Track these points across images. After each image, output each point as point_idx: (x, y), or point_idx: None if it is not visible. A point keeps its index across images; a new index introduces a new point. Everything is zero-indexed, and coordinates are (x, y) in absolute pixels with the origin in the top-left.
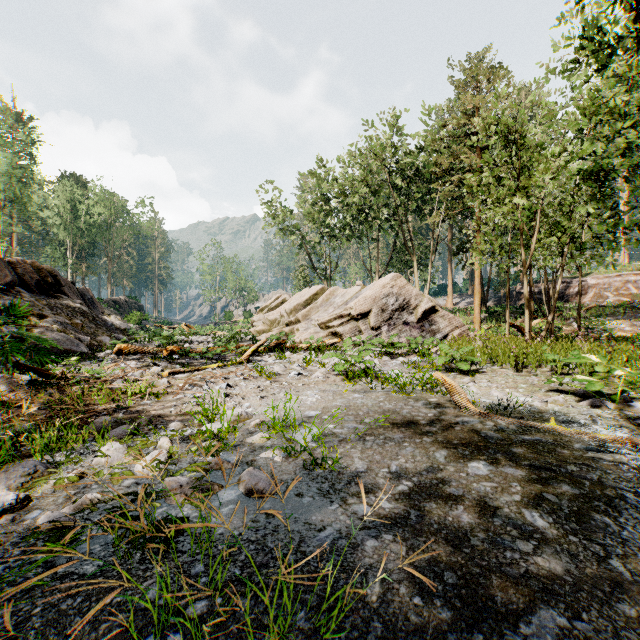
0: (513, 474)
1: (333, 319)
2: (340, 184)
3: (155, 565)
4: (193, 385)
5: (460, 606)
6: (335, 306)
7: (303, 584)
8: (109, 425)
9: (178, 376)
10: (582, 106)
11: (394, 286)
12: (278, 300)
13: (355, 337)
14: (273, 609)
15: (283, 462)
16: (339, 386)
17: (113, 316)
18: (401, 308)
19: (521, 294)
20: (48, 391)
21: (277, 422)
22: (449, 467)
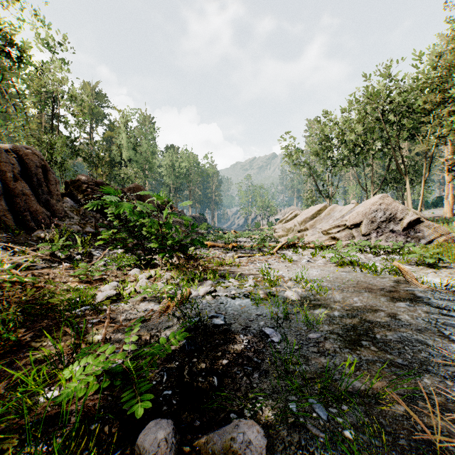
0: (421, 308)
1: (332, 228)
2: (339, 128)
3: (268, 300)
4: (251, 263)
5: (366, 328)
6: (334, 219)
7: (311, 317)
8: (225, 274)
9: (242, 258)
10: None
11: (382, 204)
12: (292, 214)
13: (349, 241)
14: (303, 315)
15: (302, 292)
16: (333, 268)
17: None
18: (388, 220)
19: None
20: (191, 261)
21: (299, 277)
22: (385, 302)
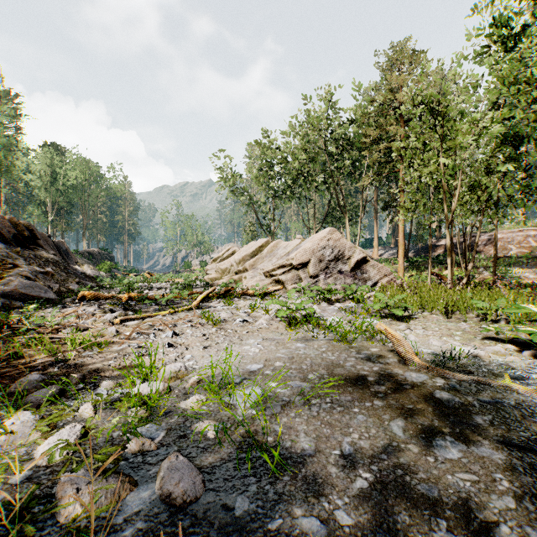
0: (490, 458)
1: (276, 268)
2: (282, 151)
3: None
4: (141, 333)
5: None
6: (278, 257)
7: None
8: (34, 385)
9: (129, 323)
10: (503, 74)
11: (330, 239)
12: (229, 251)
13: (296, 284)
14: None
15: (217, 439)
16: (282, 334)
17: (86, 265)
18: (336, 259)
19: (436, 247)
20: None
21: (212, 387)
22: (411, 446)
